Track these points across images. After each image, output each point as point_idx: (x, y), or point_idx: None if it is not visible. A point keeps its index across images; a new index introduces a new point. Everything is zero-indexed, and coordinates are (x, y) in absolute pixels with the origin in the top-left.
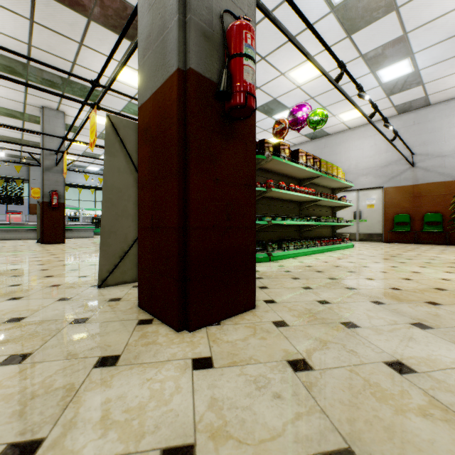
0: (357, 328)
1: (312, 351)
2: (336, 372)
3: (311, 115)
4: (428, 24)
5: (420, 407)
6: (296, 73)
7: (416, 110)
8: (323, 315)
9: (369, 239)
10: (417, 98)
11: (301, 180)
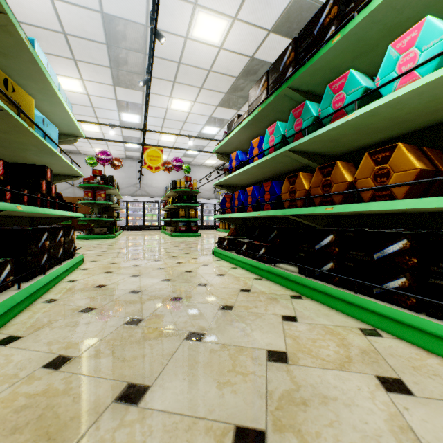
0: None
1: None
2: None
3: None
4: None
5: None
6: None
7: (76, 154)
8: None
9: None
10: (74, 150)
11: None
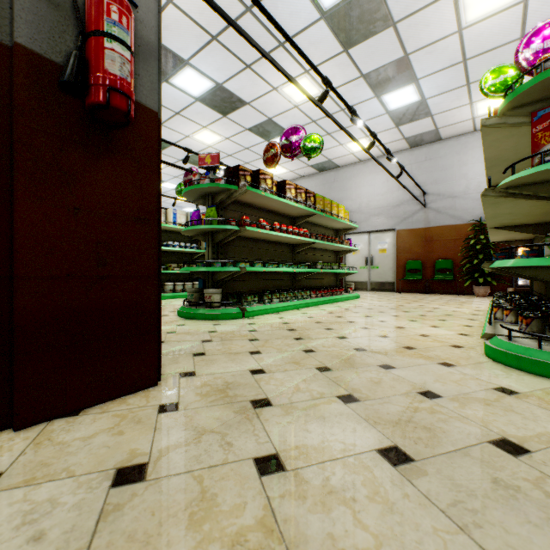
0: (266, 408)
1: (171, 449)
2: (174, 481)
3: (305, 141)
4: (429, 47)
5: (240, 531)
6: (291, 89)
7: (428, 144)
8: (240, 390)
9: (381, 288)
10: (428, 131)
11: (295, 219)
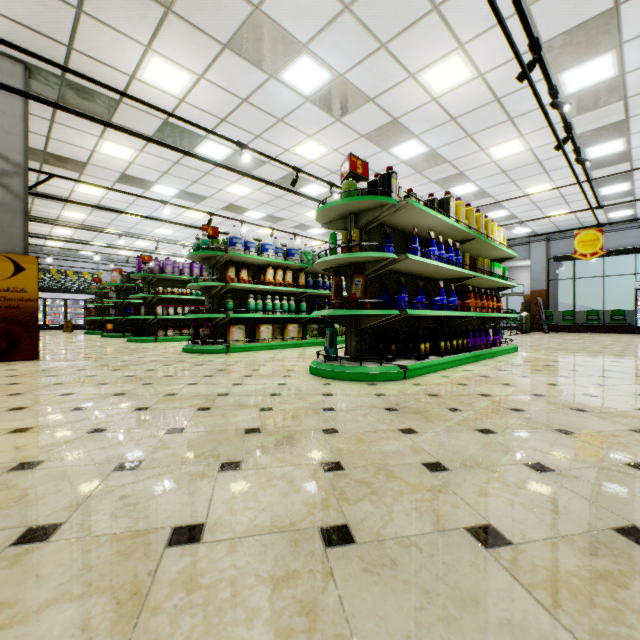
0: None
1: None
2: None
3: None
4: None
5: None
6: None
7: None
8: None
9: None
10: None
11: None
